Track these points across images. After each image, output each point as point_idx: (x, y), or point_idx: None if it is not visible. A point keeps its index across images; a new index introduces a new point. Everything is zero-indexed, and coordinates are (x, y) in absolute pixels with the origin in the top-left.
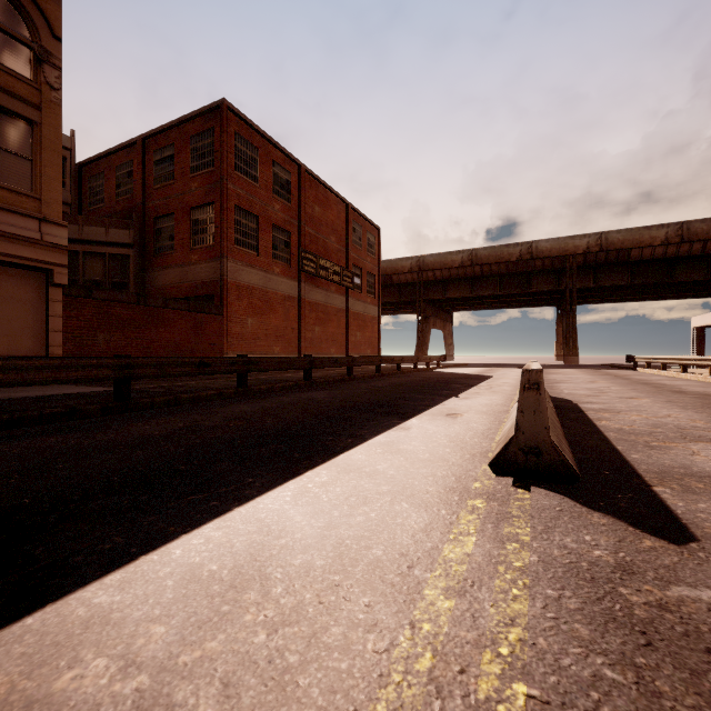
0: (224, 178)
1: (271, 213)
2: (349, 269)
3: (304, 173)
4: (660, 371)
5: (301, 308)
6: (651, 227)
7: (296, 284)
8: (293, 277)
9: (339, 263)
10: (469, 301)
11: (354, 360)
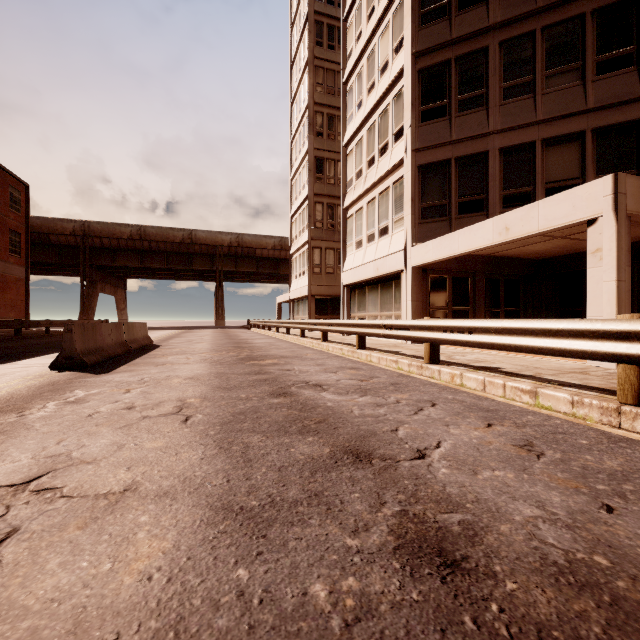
0: None
1: None
2: None
3: None
4: (257, 329)
5: None
6: (267, 236)
7: None
8: None
9: None
10: (140, 271)
11: None
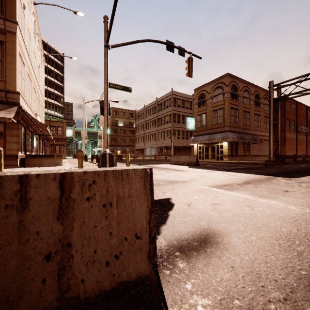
0: (285, 114)
1: (291, 118)
2: (307, 127)
3: (297, 103)
4: None
5: (297, 141)
6: None
7: (295, 135)
8: (295, 133)
9: (304, 126)
10: None
11: None
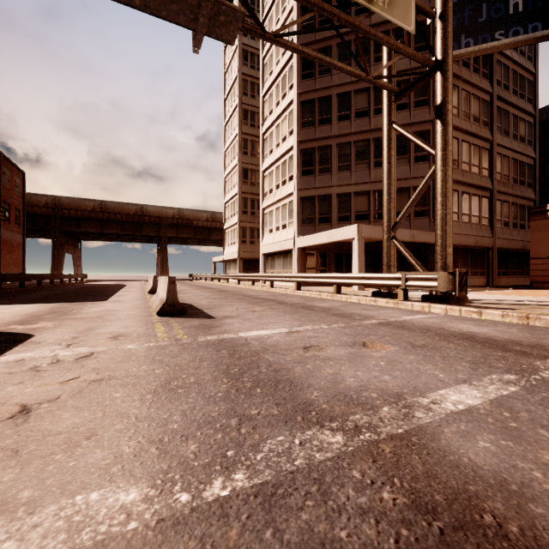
0: None
1: None
2: (1, 205)
3: None
4: (200, 281)
5: None
6: (201, 211)
7: None
8: None
9: None
10: (98, 235)
11: (43, 276)
